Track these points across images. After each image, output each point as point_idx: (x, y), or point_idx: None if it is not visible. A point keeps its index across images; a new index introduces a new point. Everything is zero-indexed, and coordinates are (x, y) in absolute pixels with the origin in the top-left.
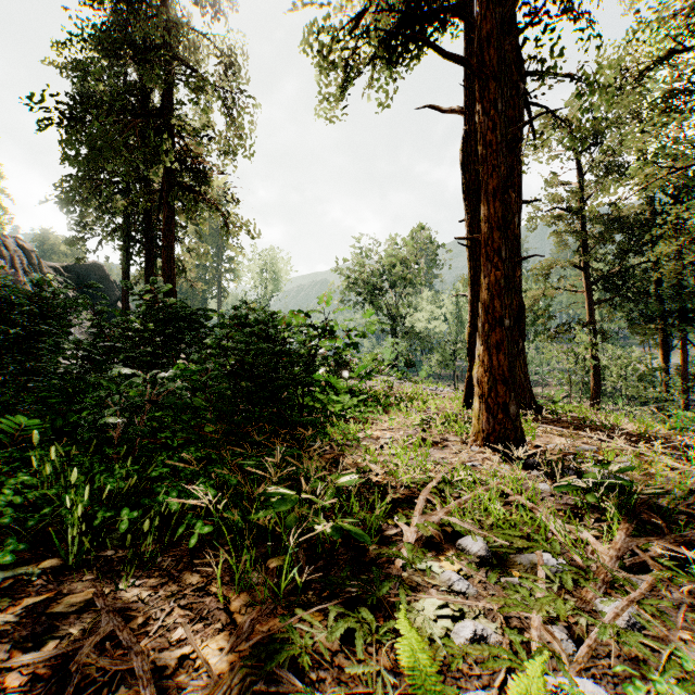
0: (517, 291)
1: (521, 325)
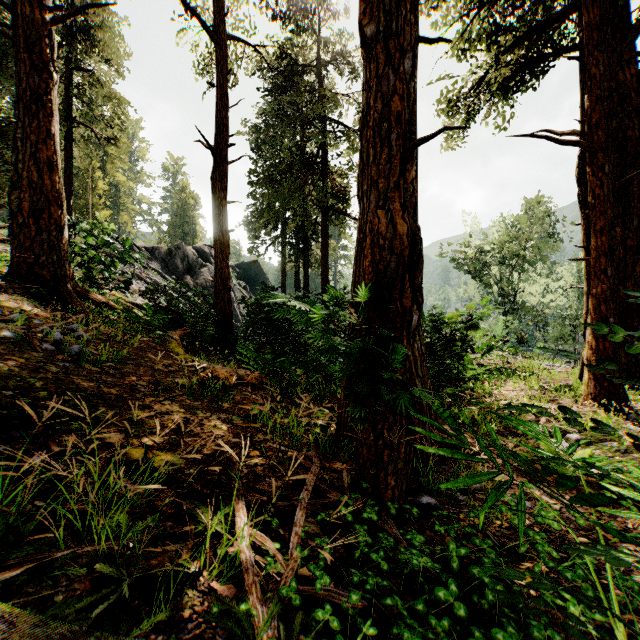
0: (635, 283)
1: None
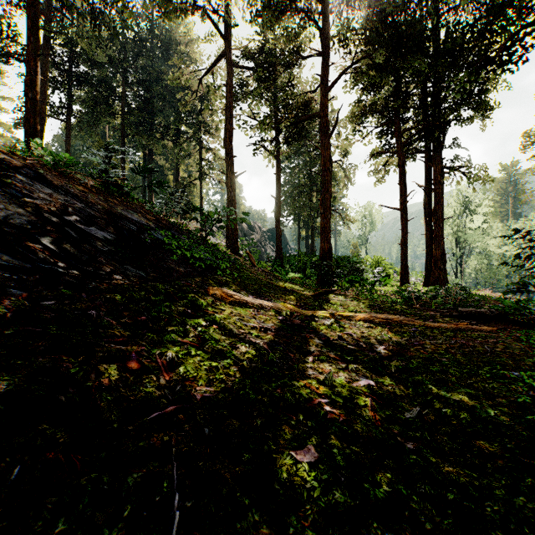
0: (441, 249)
1: (443, 261)
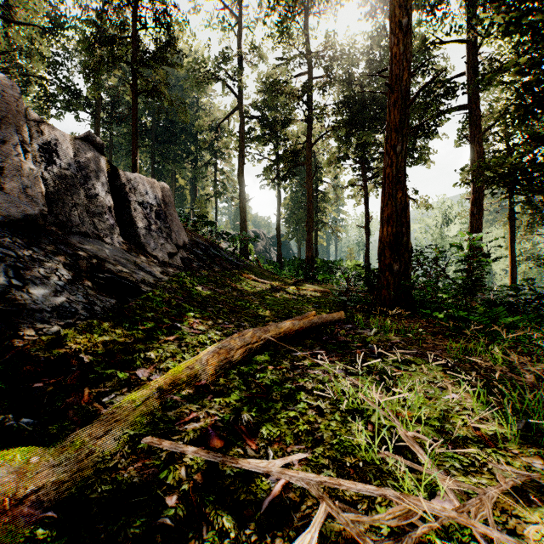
0: None
1: None
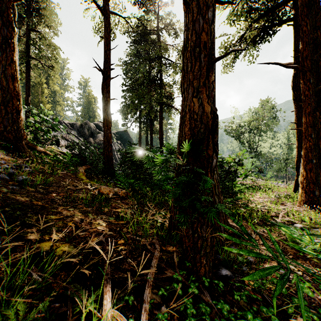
0: None
1: None
